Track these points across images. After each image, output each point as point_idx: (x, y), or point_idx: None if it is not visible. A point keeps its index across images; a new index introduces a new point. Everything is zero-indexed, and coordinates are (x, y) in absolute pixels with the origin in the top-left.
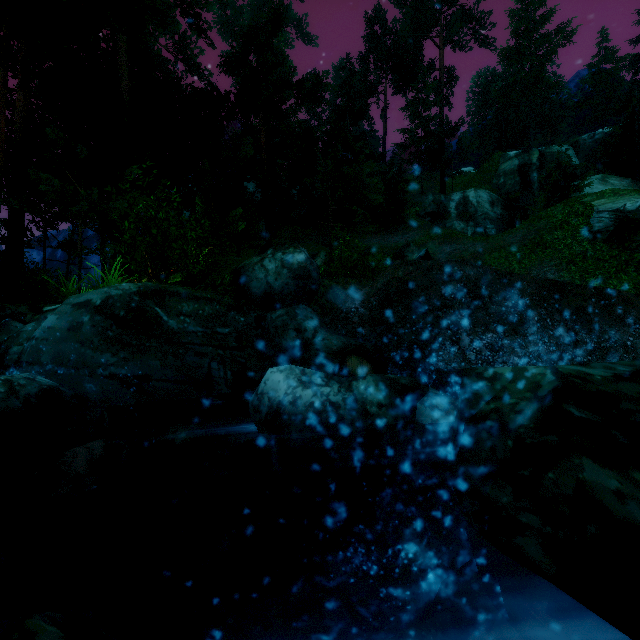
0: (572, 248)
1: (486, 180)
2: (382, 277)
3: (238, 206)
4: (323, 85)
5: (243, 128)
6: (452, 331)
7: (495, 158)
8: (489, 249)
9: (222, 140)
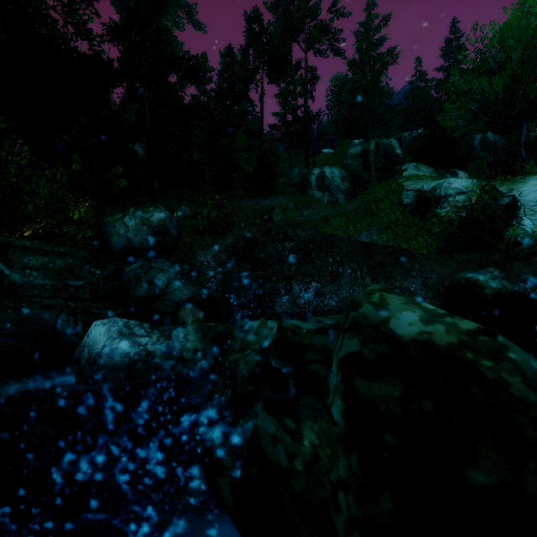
0: (389, 216)
1: (339, 160)
2: (231, 236)
3: (122, 166)
4: (202, 66)
5: (128, 95)
6: (287, 281)
7: (345, 144)
8: (334, 214)
9: (108, 103)
